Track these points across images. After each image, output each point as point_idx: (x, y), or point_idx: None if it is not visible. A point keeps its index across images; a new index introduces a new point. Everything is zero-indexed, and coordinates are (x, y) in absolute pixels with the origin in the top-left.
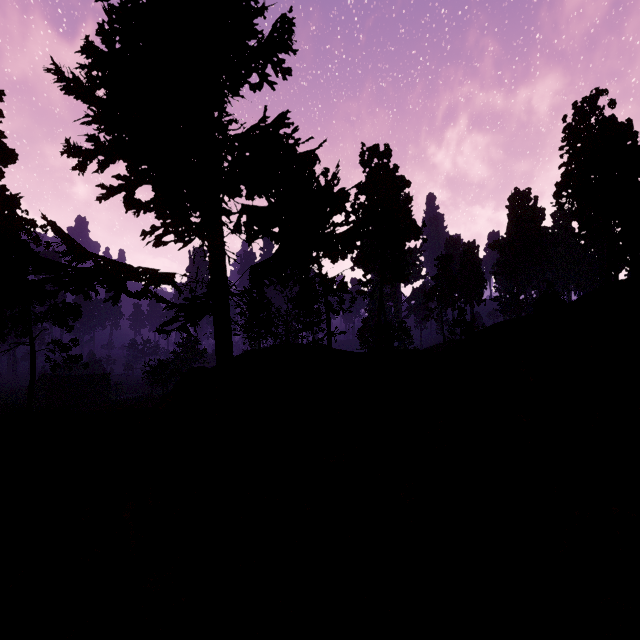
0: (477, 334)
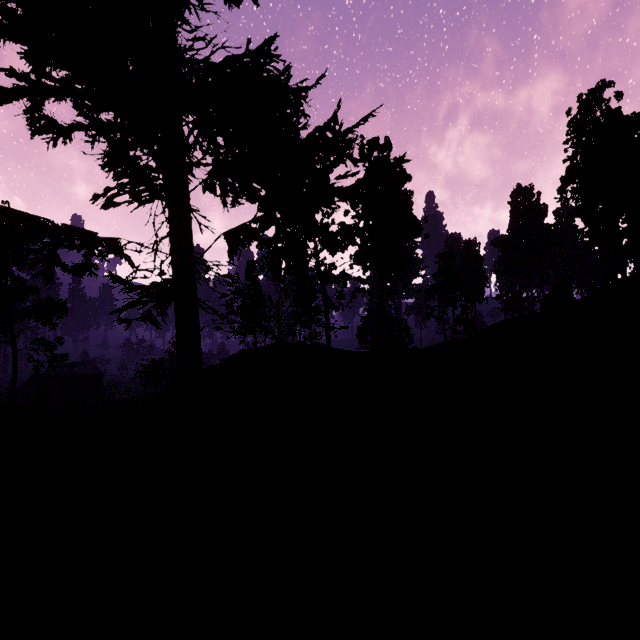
0: (482, 332)
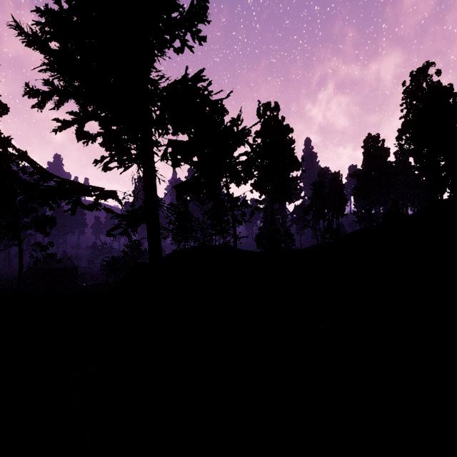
0: (341, 238)
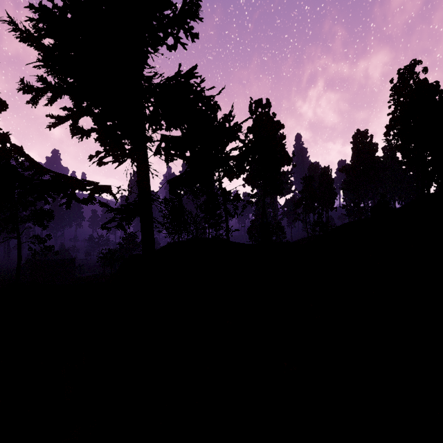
0: (331, 231)
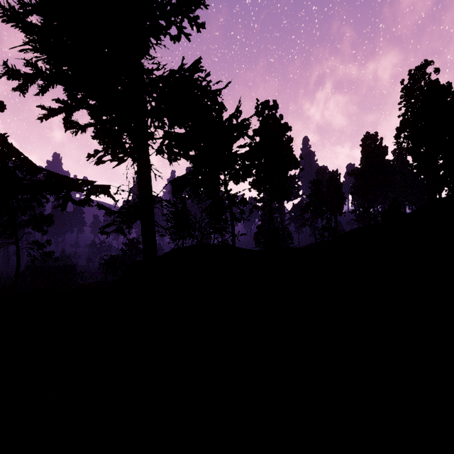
0: (340, 236)
